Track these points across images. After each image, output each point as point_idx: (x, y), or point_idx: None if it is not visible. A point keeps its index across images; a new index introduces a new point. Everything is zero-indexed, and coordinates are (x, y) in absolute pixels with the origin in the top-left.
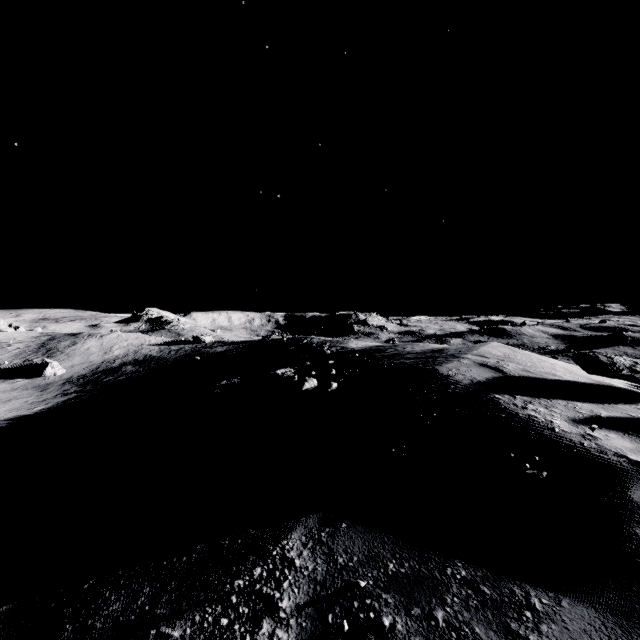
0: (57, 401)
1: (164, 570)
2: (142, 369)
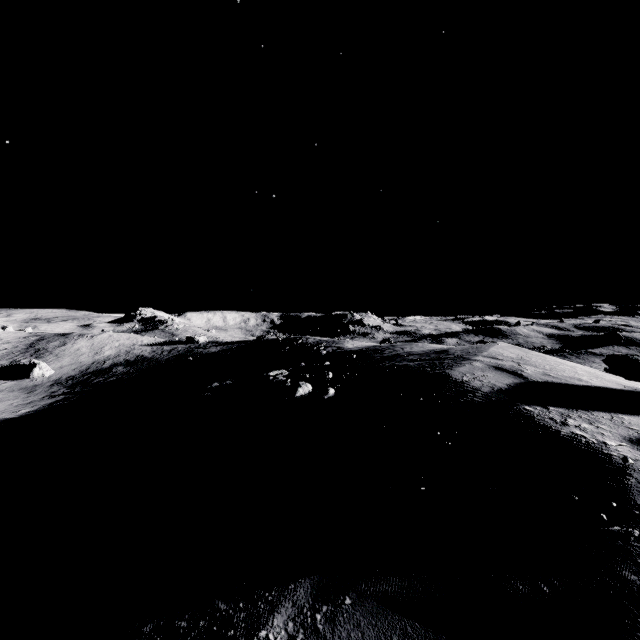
0: (44, 403)
1: None
2: (133, 370)
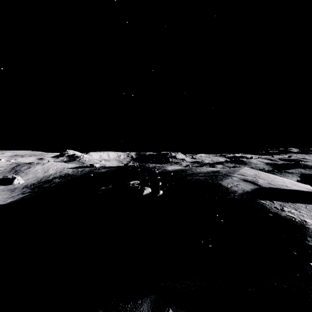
0: (19, 197)
1: None
2: (63, 180)
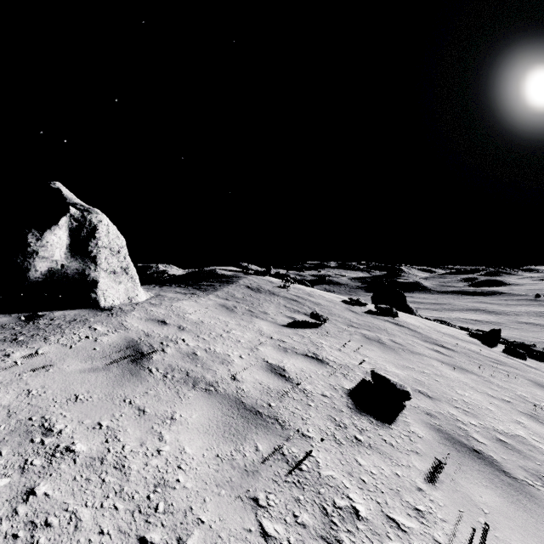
0: None
1: None
2: None
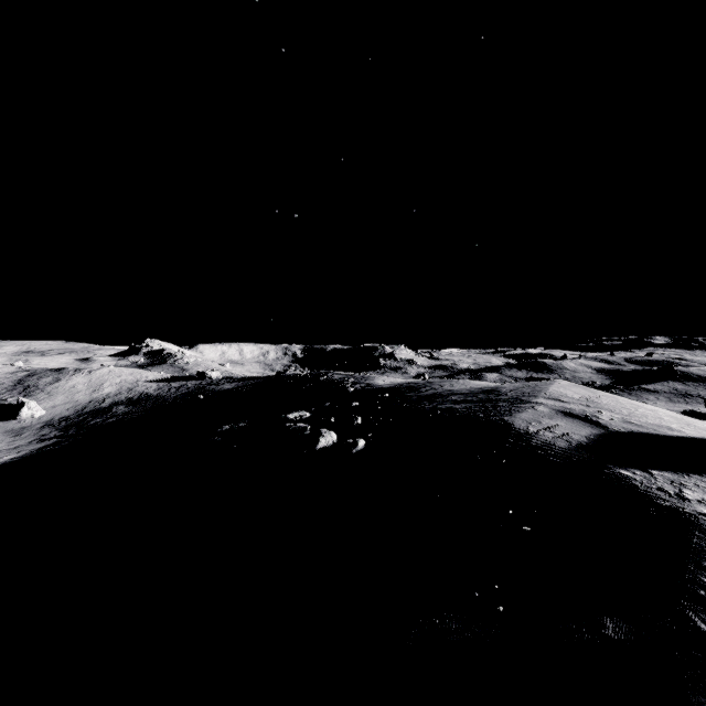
0: (32, 448)
1: None
2: (136, 410)
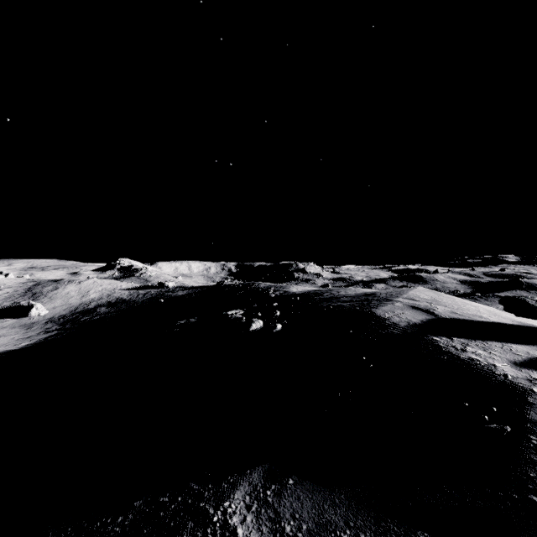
0: (40, 338)
1: (95, 535)
2: (114, 310)
